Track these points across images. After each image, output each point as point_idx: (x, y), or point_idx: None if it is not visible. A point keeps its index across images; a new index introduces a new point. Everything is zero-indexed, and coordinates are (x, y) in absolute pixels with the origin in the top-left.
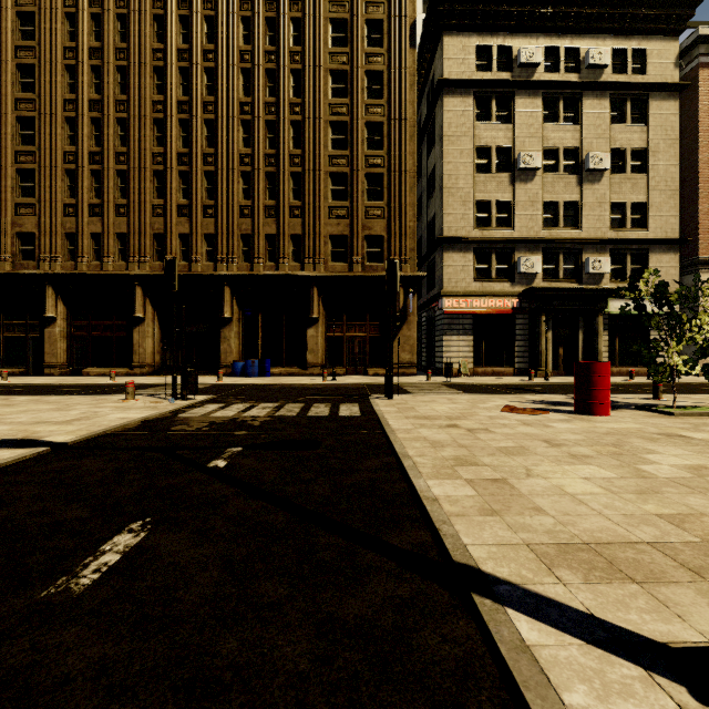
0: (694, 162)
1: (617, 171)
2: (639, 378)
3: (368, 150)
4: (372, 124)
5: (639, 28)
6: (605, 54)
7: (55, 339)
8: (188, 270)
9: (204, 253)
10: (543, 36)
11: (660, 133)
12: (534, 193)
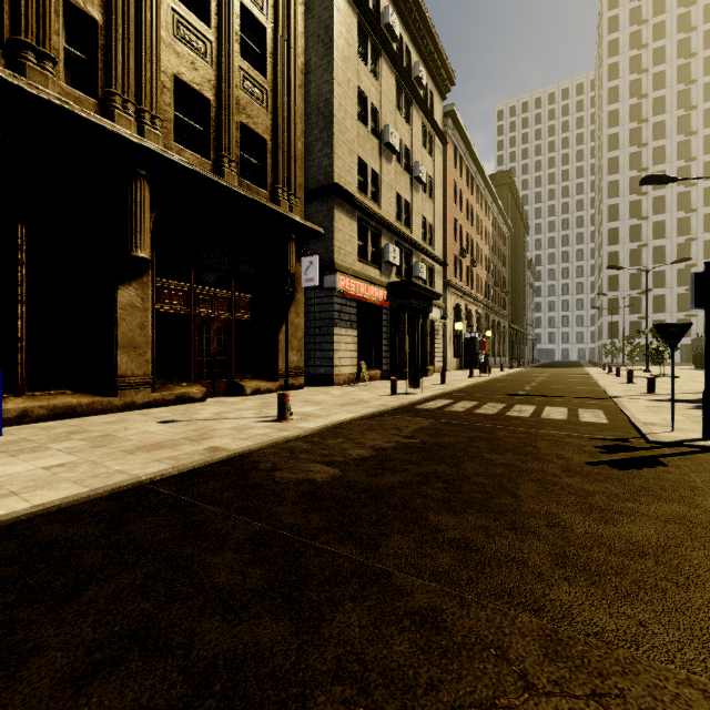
0: (443, 206)
1: (422, 189)
2: (450, 375)
3: None
4: None
5: (434, 73)
6: (425, 77)
7: None
8: None
9: None
10: (396, 13)
11: (438, 172)
12: (392, 177)
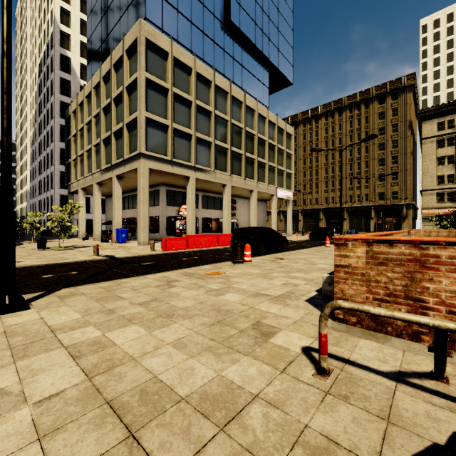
0: None
1: None
2: None
3: (392, 164)
4: (394, 156)
5: None
6: None
7: (301, 224)
8: (334, 206)
9: (338, 201)
10: None
11: None
12: None
